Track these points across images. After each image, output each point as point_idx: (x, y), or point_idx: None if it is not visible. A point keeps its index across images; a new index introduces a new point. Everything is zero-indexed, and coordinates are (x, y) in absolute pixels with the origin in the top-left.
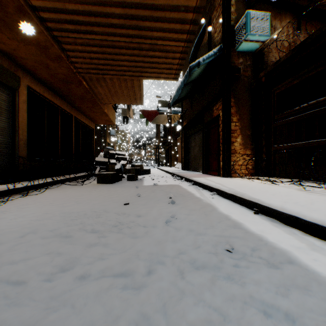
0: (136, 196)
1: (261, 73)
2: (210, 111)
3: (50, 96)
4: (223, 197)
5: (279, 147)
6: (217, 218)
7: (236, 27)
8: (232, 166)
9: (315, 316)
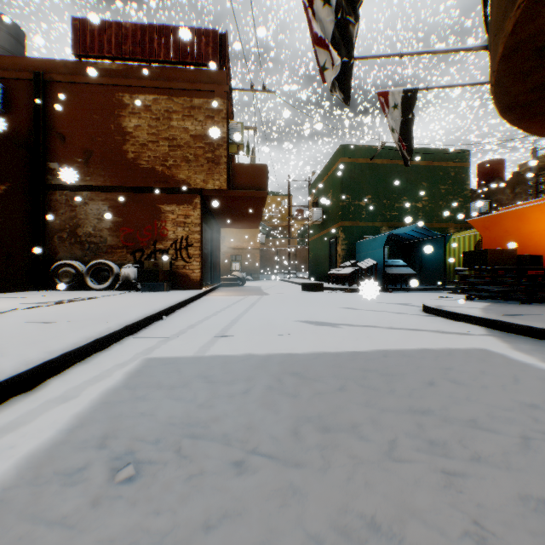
0: None
1: None
2: None
3: None
4: None
5: None
6: None
7: None
8: None
9: (157, 398)
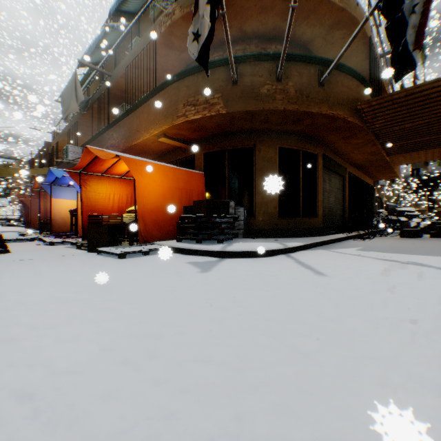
0: None
1: None
2: None
3: (353, 171)
4: None
5: None
6: None
7: None
8: None
9: None
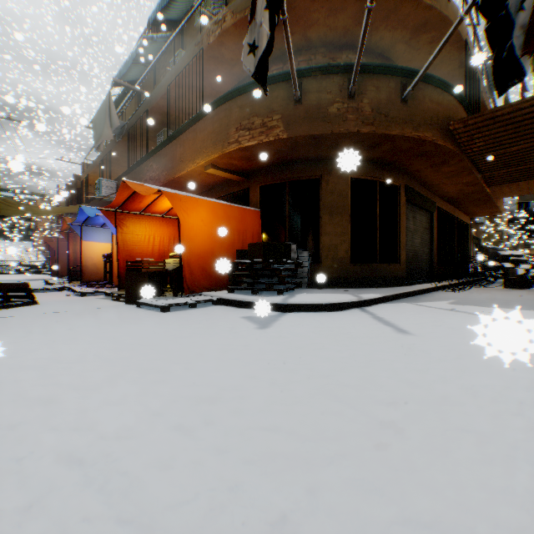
0: None
1: None
2: None
3: (444, 206)
4: None
5: None
6: None
7: None
8: None
9: None
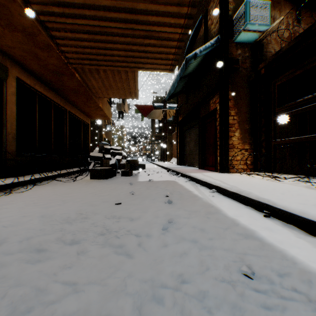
0: (129, 194)
1: (260, 65)
2: (206, 105)
3: (42, 89)
4: (224, 195)
5: (280, 141)
6: (223, 223)
7: (234, 17)
8: (230, 162)
9: None
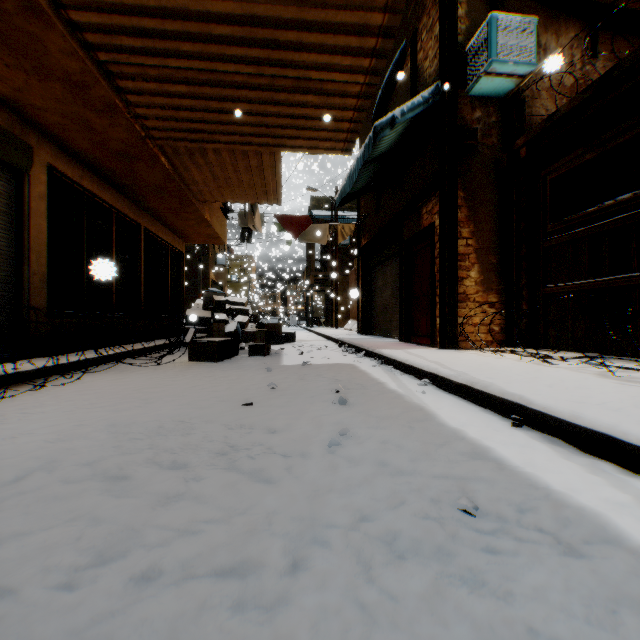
0: (266, 389)
1: (518, 140)
2: (415, 217)
3: (95, 185)
4: (445, 390)
5: (556, 288)
6: (437, 436)
7: (468, 48)
8: (459, 327)
9: None
